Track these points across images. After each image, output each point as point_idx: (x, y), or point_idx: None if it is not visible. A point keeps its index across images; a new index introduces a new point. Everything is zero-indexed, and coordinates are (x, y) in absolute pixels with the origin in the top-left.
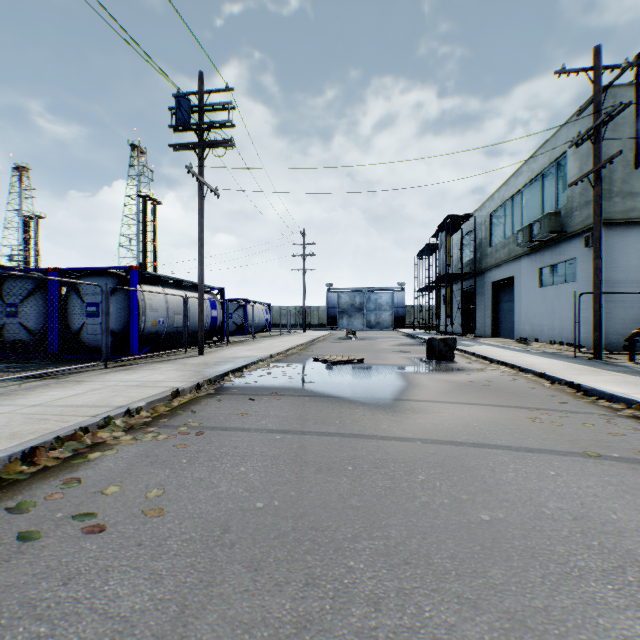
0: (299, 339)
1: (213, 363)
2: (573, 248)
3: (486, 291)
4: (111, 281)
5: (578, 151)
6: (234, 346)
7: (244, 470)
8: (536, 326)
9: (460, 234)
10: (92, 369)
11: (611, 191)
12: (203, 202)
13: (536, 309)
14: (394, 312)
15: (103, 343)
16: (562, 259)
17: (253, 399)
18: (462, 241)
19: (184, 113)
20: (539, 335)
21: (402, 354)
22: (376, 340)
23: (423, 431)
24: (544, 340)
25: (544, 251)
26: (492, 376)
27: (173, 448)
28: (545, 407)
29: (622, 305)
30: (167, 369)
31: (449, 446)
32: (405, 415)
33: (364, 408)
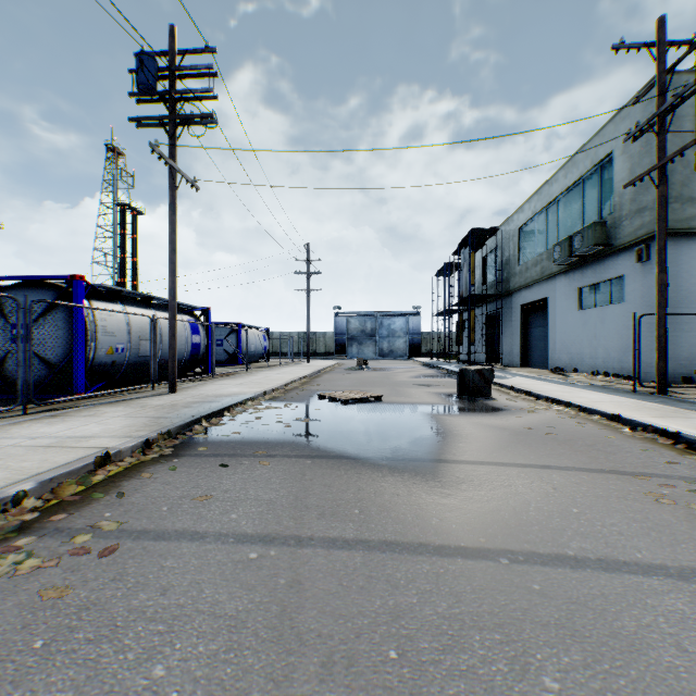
0: (302, 370)
1: (184, 404)
2: (621, 264)
3: (514, 315)
4: (47, 295)
5: (629, 150)
6: (221, 379)
7: (161, 675)
8: (575, 354)
9: (484, 252)
10: (3, 416)
11: (669, 196)
12: (175, 194)
13: (575, 335)
14: (409, 339)
15: (20, 379)
16: (608, 277)
17: (226, 465)
18: (487, 259)
19: (148, 76)
20: (579, 365)
21: (426, 388)
22: (392, 371)
23: (501, 530)
24: (585, 370)
25: (585, 268)
26: (549, 419)
27: (37, 597)
28: (653, 471)
29: (681, 330)
30: (114, 415)
31: (560, 569)
32: (460, 493)
33: (395, 479)
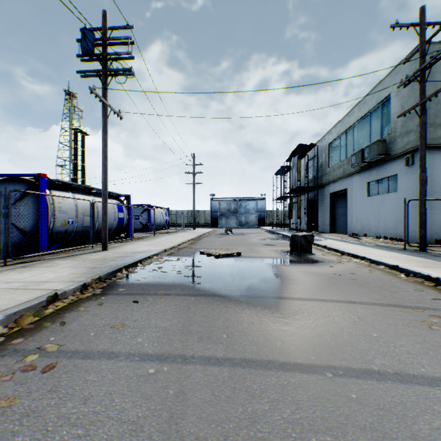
0: (190, 235)
1: (111, 258)
2: (395, 167)
3: (325, 200)
4: (22, 186)
5: (400, 93)
6: (137, 241)
7: None
8: (365, 225)
9: (306, 159)
10: None
11: (427, 123)
12: (106, 121)
13: (365, 212)
14: (258, 215)
15: (2, 242)
16: (386, 175)
17: (137, 301)
18: (308, 164)
19: (89, 43)
20: (367, 231)
21: (270, 247)
22: (247, 235)
23: (325, 350)
24: (371, 235)
25: (371, 169)
26: (351, 268)
27: None
28: (424, 305)
29: (434, 209)
30: (64, 266)
31: (369, 381)
32: (295, 321)
33: (251, 311)
